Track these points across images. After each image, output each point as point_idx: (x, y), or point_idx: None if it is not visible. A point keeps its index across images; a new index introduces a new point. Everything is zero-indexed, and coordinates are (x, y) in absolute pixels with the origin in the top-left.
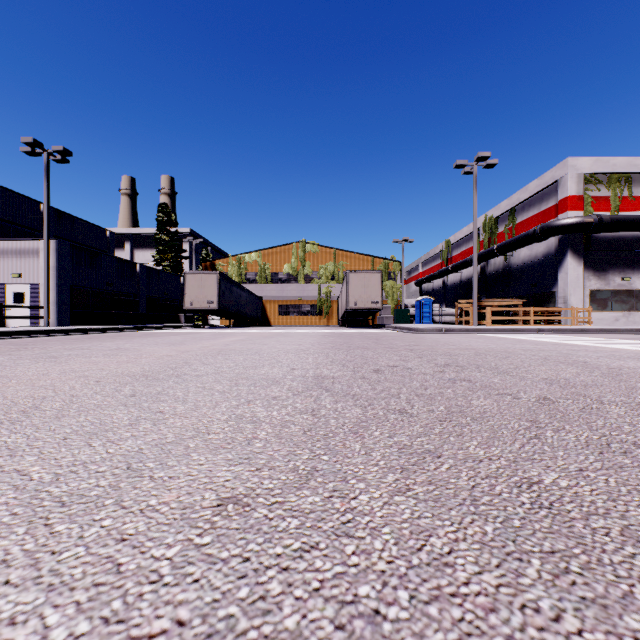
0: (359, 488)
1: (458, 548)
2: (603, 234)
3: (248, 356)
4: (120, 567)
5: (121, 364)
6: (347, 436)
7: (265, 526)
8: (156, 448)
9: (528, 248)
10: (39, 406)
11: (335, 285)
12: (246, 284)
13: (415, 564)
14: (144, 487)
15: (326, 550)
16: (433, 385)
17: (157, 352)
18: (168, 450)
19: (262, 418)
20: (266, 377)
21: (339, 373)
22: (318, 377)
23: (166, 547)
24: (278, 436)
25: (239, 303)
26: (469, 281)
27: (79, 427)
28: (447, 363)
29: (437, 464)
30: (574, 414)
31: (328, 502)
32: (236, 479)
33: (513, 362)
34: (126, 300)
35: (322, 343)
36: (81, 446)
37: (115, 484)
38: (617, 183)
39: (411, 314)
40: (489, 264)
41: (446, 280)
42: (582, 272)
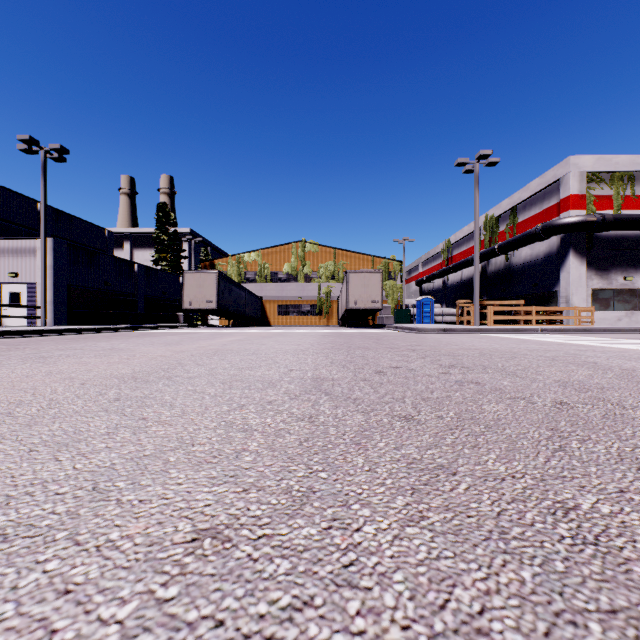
0: (363, 516)
1: (492, 605)
2: (605, 233)
3: (245, 356)
4: (53, 636)
5: (111, 365)
6: (348, 448)
7: (247, 571)
8: (131, 463)
9: (529, 247)
10: (12, 412)
11: (335, 285)
12: (246, 284)
13: (439, 631)
14: (107, 514)
15: (323, 608)
16: (439, 388)
17: (151, 352)
18: (144, 465)
19: (254, 426)
20: (262, 379)
21: (339, 375)
22: (317, 379)
23: (119, 603)
24: (271, 448)
25: (238, 303)
26: (470, 281)
27: (50, 437)
28: (452, 364)
29: (453, 483)
30: (597, 421)
31: (326, 535)
32: (218, 503)
33: (520, 363)
34: (124, 300)
35: (322, 343)
36: (46, 460)
37: (74, 510)
38: (620, 181)
39: (411, 314)
40: (490, 264)
41: (446, 280)
42: (584, 271)
